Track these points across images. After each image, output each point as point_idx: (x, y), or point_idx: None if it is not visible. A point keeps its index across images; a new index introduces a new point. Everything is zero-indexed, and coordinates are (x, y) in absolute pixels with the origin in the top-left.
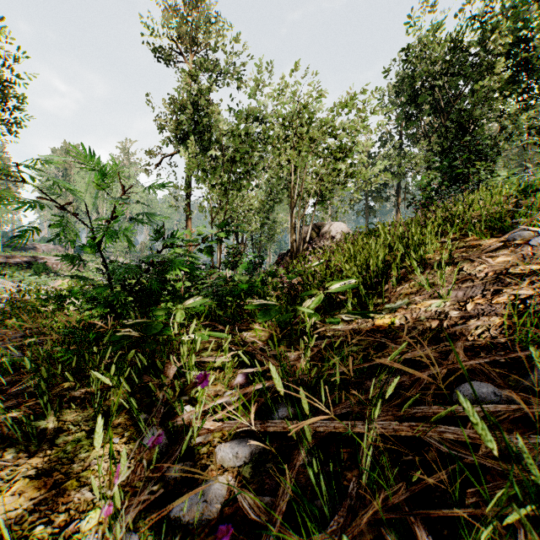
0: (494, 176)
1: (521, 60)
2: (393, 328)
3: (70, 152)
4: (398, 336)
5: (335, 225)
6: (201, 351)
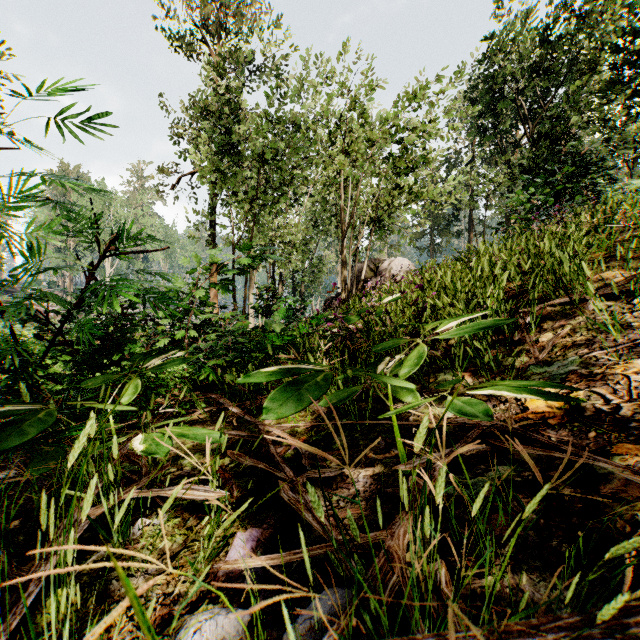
0: (614, 190)
1: (628, 55)
2: (584, 421)
3: (69, 174)
4: (616, 444)
5: (397, 261)
6: (166, 467)
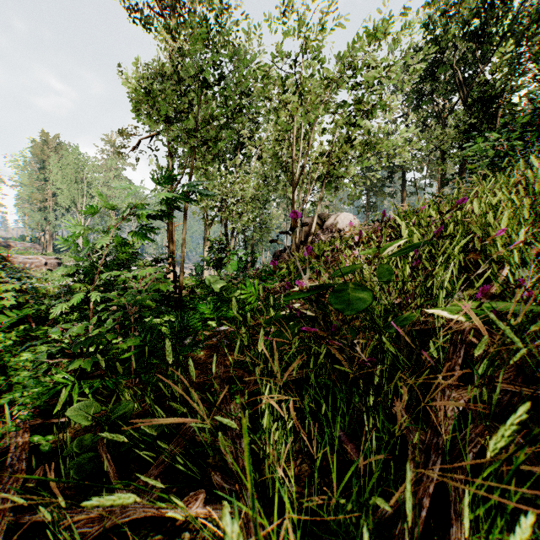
0: None
1: None
2: None
3: (49, 142)
4: None
5: (342, 216)
6: None
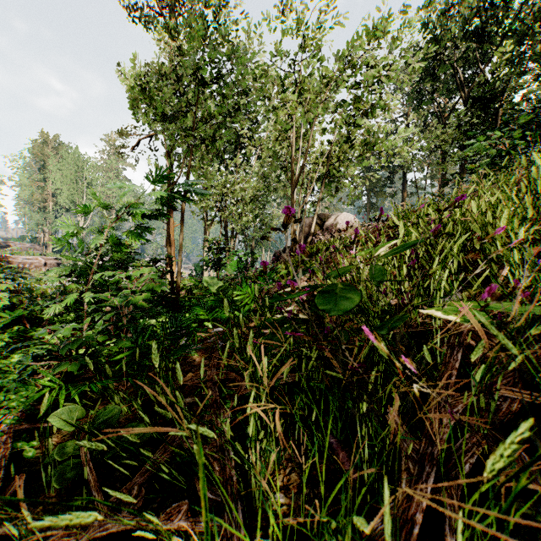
0: None
1: None
2: None
3: (48, 142)
4: None
5: (342, 216)
6: None
